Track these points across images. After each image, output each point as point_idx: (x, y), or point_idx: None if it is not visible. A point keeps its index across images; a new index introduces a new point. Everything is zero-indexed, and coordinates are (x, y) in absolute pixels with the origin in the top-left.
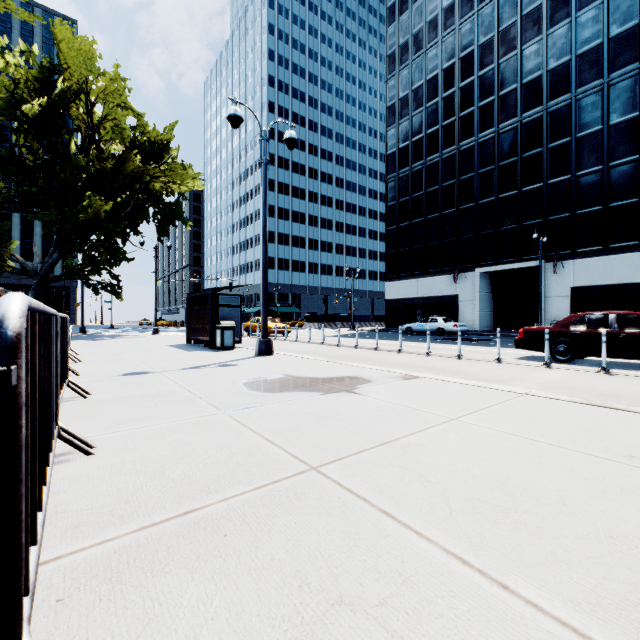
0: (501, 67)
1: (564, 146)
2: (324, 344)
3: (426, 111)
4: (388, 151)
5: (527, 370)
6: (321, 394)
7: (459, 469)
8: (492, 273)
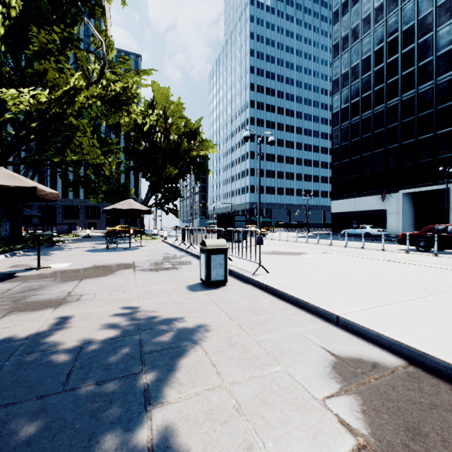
0: (420, 45)
1: None
2: (288, 241)
3: (361, 81)
4: (333, 111)
5: (392, 254)
6: (287, 255)
7: (322, 266)
8: (413, 193)
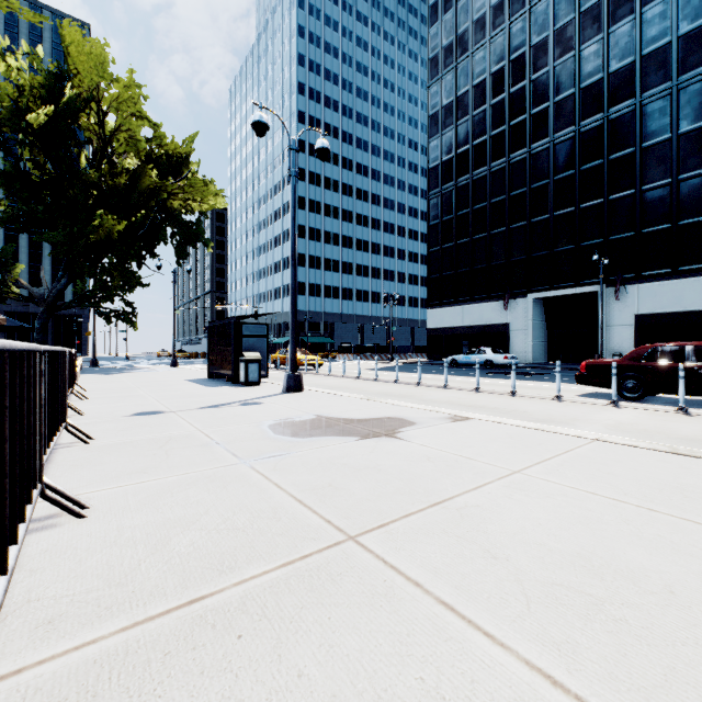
0: (556, 70)
1: (627, 157)
2: (360, 378)
3: (472, 120)
4: (430, 164)
5: (592, 409)
6: (358, 439)
7: (531, 540)
8: (546, 299)
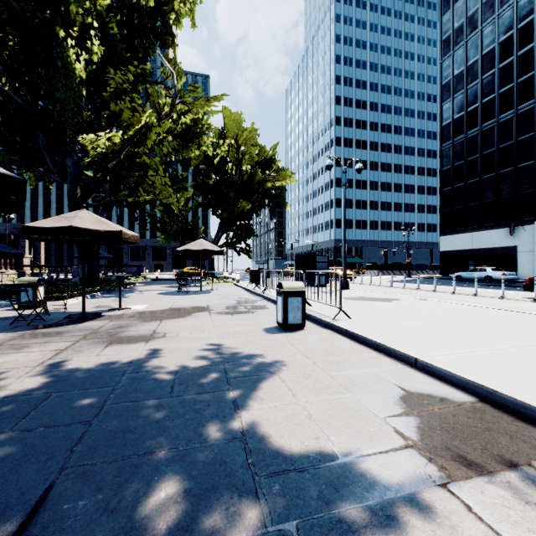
0: None
1: None
2: (381, 286)
3: (481, 83)
4: (443, 123)
5: (514, 302)
6: (375, 301)
7: (414, 314)
8: None
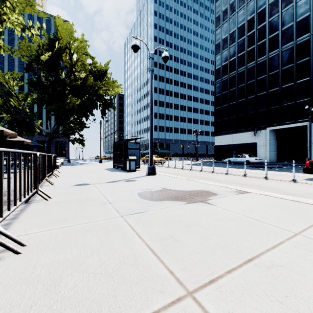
0: (283, 14)
1: None
2: (183, 169)
3: (237, 44)
4: (216, 67)
5: None
6: (186, 203)
7: None
8: (277, 130)
